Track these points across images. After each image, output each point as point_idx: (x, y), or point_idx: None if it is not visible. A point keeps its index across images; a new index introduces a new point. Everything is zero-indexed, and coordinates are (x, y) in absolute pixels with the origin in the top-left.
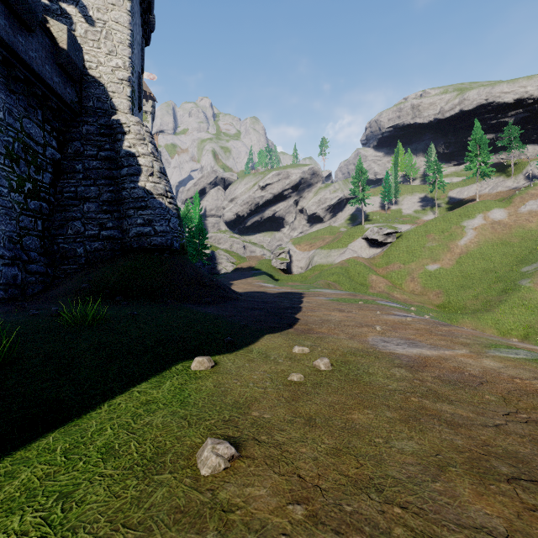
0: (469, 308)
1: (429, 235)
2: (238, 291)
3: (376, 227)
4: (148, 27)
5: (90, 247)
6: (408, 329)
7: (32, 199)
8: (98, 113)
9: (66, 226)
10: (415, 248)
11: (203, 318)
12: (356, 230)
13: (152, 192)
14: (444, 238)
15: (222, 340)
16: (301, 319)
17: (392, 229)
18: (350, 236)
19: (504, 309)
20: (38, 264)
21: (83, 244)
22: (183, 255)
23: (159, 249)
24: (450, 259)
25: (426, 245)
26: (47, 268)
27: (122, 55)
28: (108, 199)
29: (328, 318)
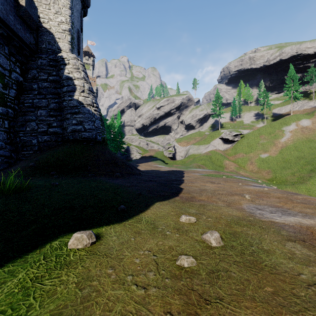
0: (289, 181)
1: (261, 136)
2: (141, 169)
3: (228, 131)
4: (85, 3)
5: (41, 139)
6: (270, 198)
7: (0, 106)
8: (49, 52)
9: (26, 125)
10: (253, 144)
11: (109, 187)
12: (215, 133)
13: (83, 102)
14: (271, 137)
15: (116, 207)
16: (184, 188)
17: (238, 132)
18: (212, 137)
19: (313, 182)
20: (4, 150)
21: (37, 137)
22: (104, 145)
23: (87, 140)
24: (275, 150)
25: (259, 142)
26: (11, 153)
27: (64, 14)
28: (53, 107)
29: (204, 188)
